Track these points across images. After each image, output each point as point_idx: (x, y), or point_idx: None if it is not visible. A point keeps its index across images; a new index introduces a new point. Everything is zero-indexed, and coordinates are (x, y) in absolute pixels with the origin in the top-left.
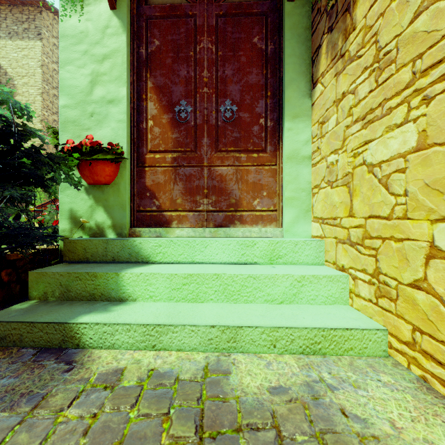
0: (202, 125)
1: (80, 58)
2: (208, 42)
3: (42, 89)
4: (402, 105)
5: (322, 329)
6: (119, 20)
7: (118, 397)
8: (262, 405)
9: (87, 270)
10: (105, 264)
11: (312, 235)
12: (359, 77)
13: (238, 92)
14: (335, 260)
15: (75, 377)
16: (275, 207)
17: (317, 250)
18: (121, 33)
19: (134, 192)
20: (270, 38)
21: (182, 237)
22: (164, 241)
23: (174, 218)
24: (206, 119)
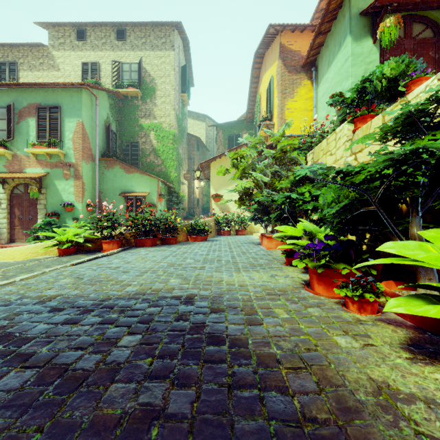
0: None
1: (359, 63)
2: (409, 55)
3: (174, 86)
4: None
5: None
6: (376, 48)
7: None
8: None
9: None
10: None
11: None
12: None
13: None
14: None
15: None
16: None
17: None
18: (377, 53)
19: None
20: (436, 53)
21: None
22: None
23: None
24: None
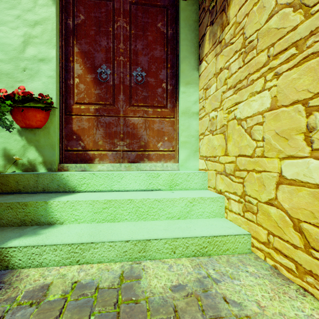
0: (119, 85)
1: (13, 21)
2: (123, 22)
3: None
4: (260, 78)
5: (208, 237)
6: None
7: (43, 311)
8: (166, 302)
9: (19, 200)
10: (36, 194)
11: (199, 168)
12: (231, 58)
13: (147, 62)
14: (215, 186)
15: (2, 297)
16: (173, 148)
17: (203, 179)
18: (51, 5)
19: (62, 135)
20: (169, 25)
21: (103, 171)
22: (88, 174)
23: (96, 156)
24: (122, 80)
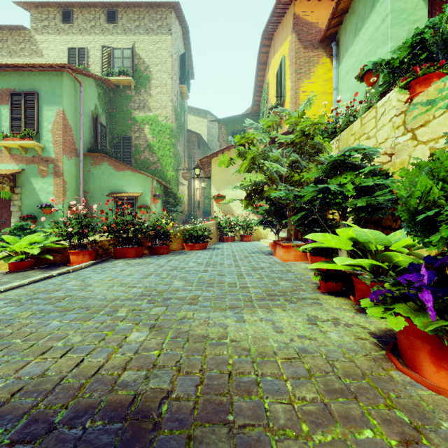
0: None
1: (401, 22)
2: None
3: (171, 74)
4: None
5: None
6: (424, 2)
7: None
8: None
9: None
10: None
11: None
12: None
13: None
14: None
15: None
16: None
17: None
18: (424, 9)
19: None
20: None
21: None
22: None
23: None
24: None
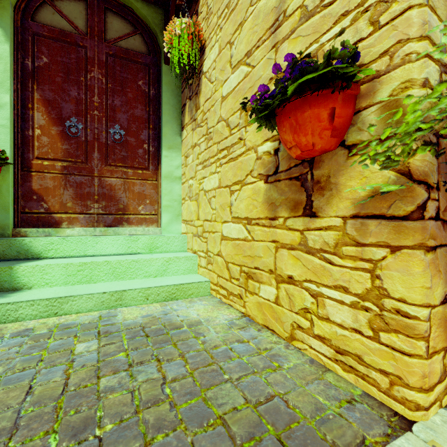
0: (93, 142)
1: None
2: (98, 73)
3: None
4: (215, 163)
5: (176, 285)
6: (1, 28)
7: (35, 338)
8: (136, 322)
9: None
10: None
11: (182, 232)
12: (201, 138)
13: (126, 120)
14: (192, 247)
15: None
16: (156, 212)
17: (183, 242)
18: (3, 42)
19: (18, 194)
20: (152, 85)
21: (73, 236)
22: (56, 239)
23: (64, 220)
24: (96, 137)
